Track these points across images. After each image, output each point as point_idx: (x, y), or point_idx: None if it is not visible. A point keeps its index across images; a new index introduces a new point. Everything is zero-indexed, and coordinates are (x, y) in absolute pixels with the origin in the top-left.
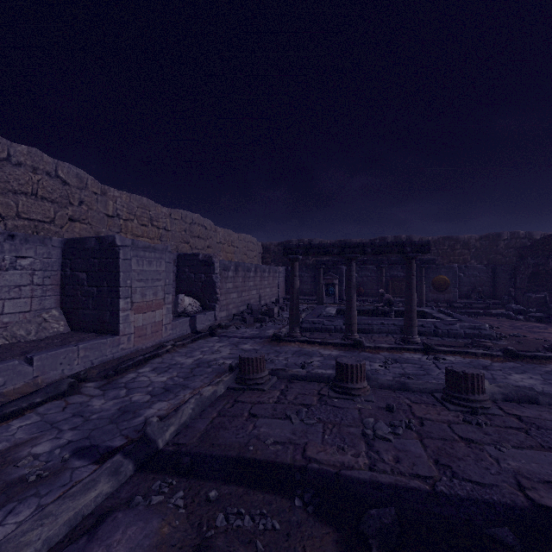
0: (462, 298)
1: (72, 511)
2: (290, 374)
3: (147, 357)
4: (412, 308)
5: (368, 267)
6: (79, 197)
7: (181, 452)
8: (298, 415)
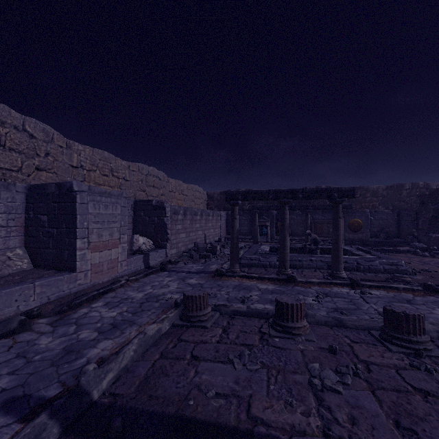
0: (372, 238)
1: None
2: (231, 310)
3: (101, 292)
4: (339, 247)
5: (295, 212)
6: (45, 150)
7: (116, 406)
8: (241, 359)
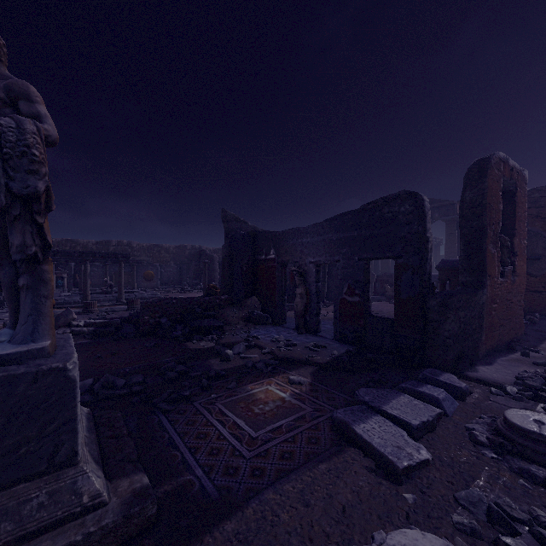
0: (164, 286)
1: None
2: (57, 314)
3: None
4: (122, 285)
5: (96, 264)
6: None
7: None
8: None
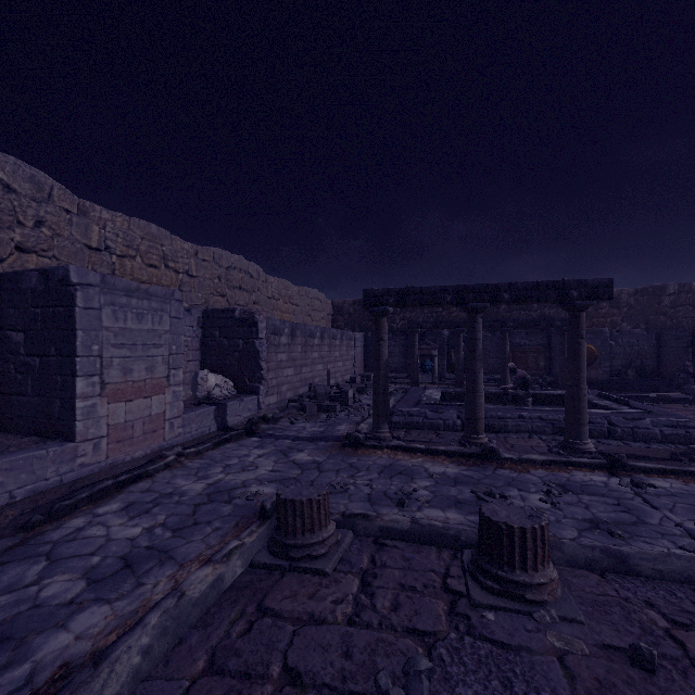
0: (613, 376)
1: None
2: (378, 527)
3: (122, 481)
4: (581, 393)
5: None
6: (36, 214)
7: None
8: (411, 689)
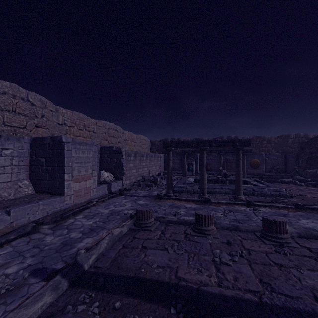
0: (267, 172)
1: (25, 317)
2: (167, 220)
3: (81, 209)
4: (240, 179)
5: (212, 154)
6: (41, 113)
7: (99, 273)
8: (172, 247)
